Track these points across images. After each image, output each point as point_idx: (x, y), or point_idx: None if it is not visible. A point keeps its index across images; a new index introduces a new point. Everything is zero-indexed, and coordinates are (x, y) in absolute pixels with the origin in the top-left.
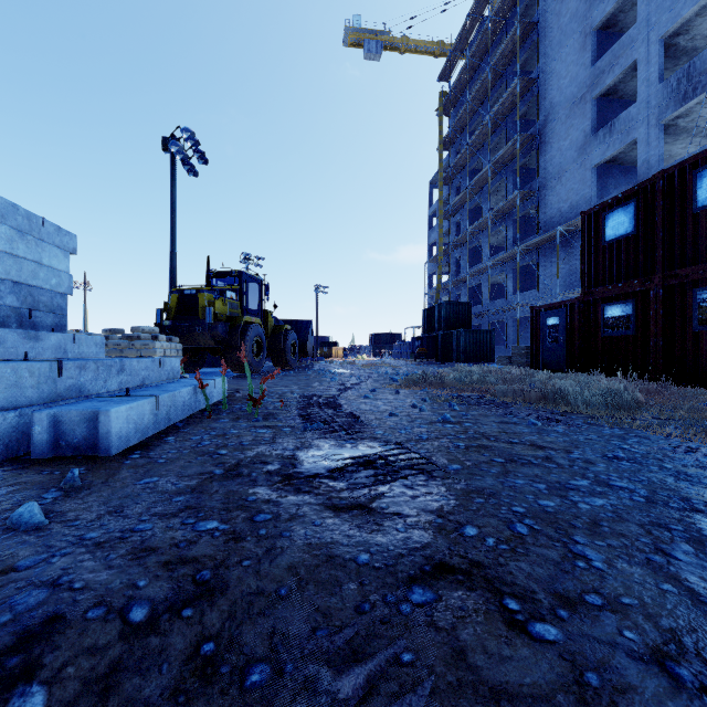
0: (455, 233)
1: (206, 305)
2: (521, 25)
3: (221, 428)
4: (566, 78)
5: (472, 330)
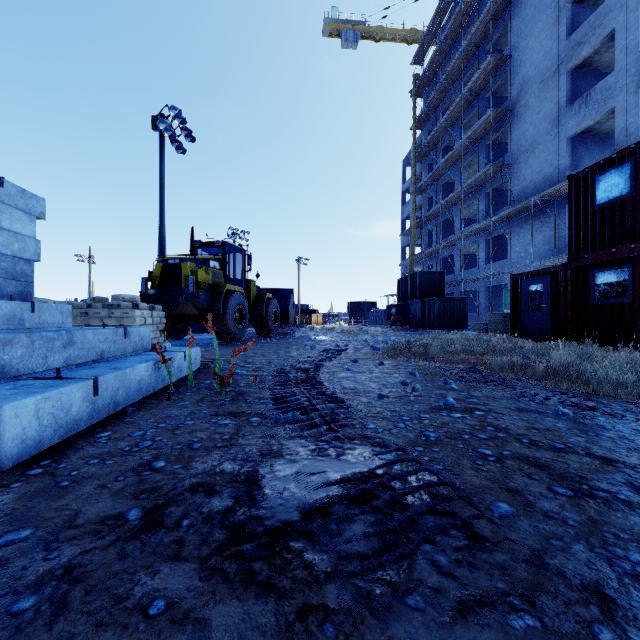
0: (428, 207)
1: (188, 274)
2: (494, 5)
3: (176, 415)
4: (539, 53)
5: (446, 298)
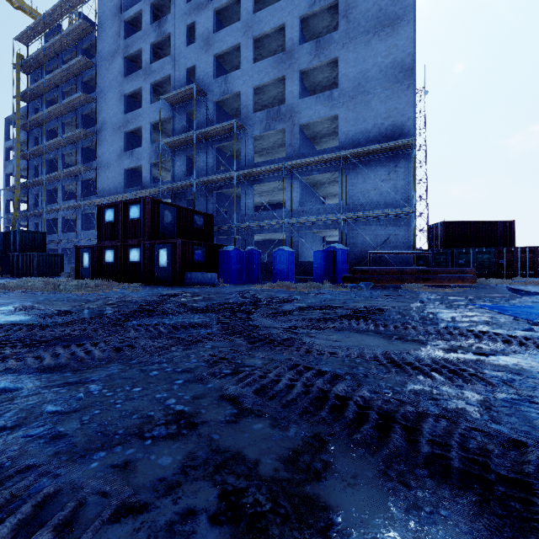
0: (34, 173)
1: None
2: (85, 59)
3: None
4: (112, 111)
5: (45, 254)
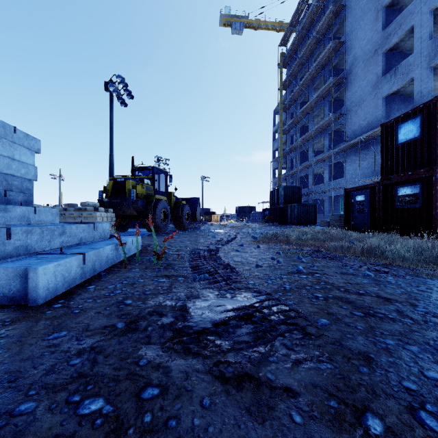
0: (290, 142)
1: (130, 188)
2: (334, 7)
3: (132, 277)
4: (364, 40)
5: (302, 204)
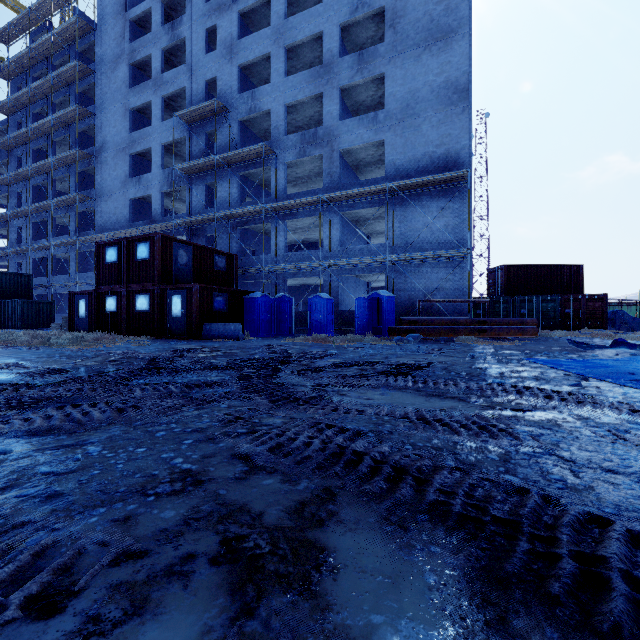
0: (17, 202)
1: None
2: (81, 65)
3: None
4: (114, 128)
5: (31, 301)
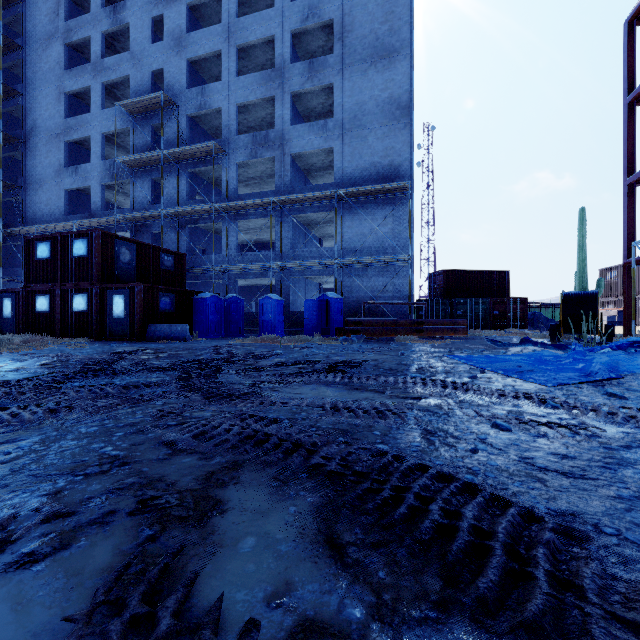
0: None
1: None
2: (6, 38)
3: None
4: (47, 112)
5: None
